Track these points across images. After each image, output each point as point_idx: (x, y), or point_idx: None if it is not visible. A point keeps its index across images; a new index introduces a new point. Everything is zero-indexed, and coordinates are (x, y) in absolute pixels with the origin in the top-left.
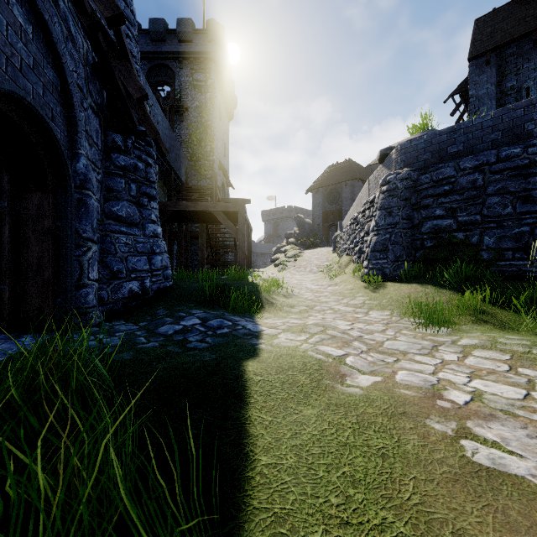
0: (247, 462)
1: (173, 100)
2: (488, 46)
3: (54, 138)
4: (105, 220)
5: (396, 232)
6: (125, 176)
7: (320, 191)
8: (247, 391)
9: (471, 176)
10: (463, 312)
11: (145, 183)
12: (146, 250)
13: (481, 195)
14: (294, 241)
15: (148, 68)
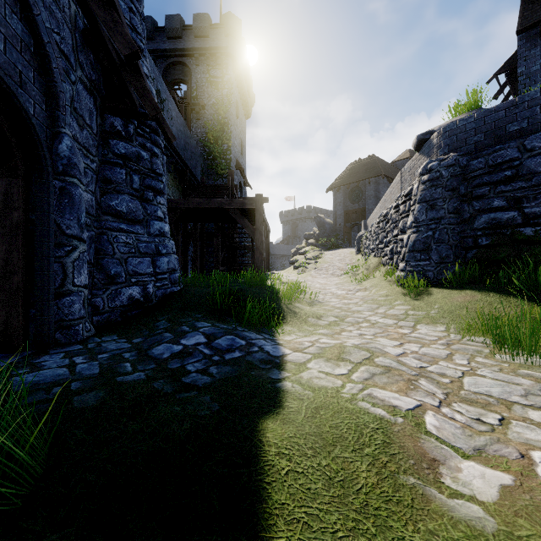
0: None
1: (189, 98)
2: None
3: (19, 107)
4: (101, 216)
5: (441, 228)
6: (126, 166)
7: (341, 190)
8: (266, 504)
9: None
10: None
11: (150, 175)
12: (150, 250)
13: None
14: (313, 242)
15: (164, 66)
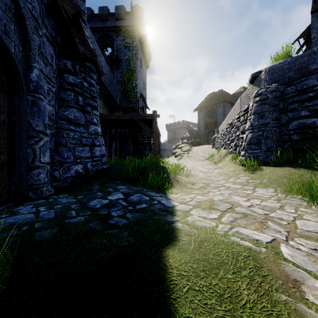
0: None
1: (112, 56)
2: None
3: (4, 45)
4: (59, 121)
5: (267, 129)
6: (74, 91)
7: (202, 110)
8: (174, 317)
9: None
10: None
11: (89, 97)
12: (88, 143)
13: None
14: (186, 141)
15: (97, 37)
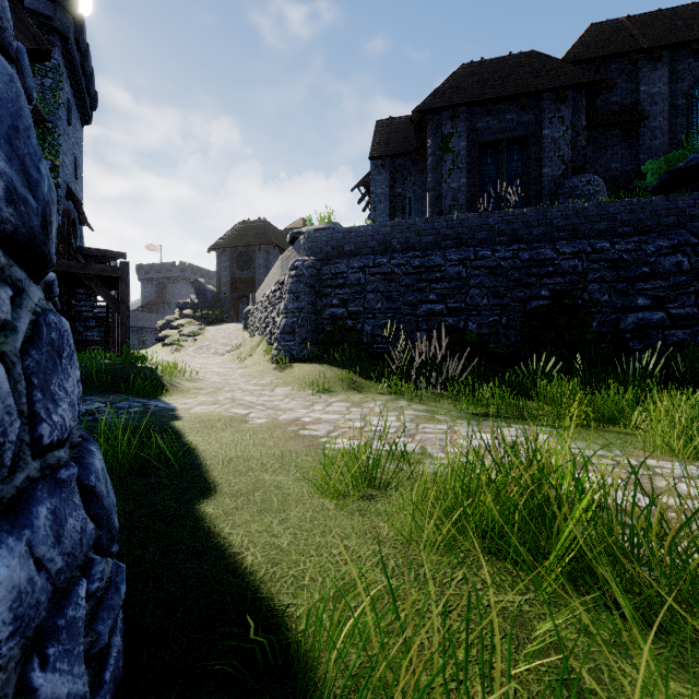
0: (195, 449)
1: None
2: (384, 152)
3: None
4: None
5: (303, 316)
6: None
7: (227, 252)
8: (182, 433)
9: (358, 275)
10: (342, 383)
11: None
12: None
13: (363, 291)
14: (191, 313)
15: None
